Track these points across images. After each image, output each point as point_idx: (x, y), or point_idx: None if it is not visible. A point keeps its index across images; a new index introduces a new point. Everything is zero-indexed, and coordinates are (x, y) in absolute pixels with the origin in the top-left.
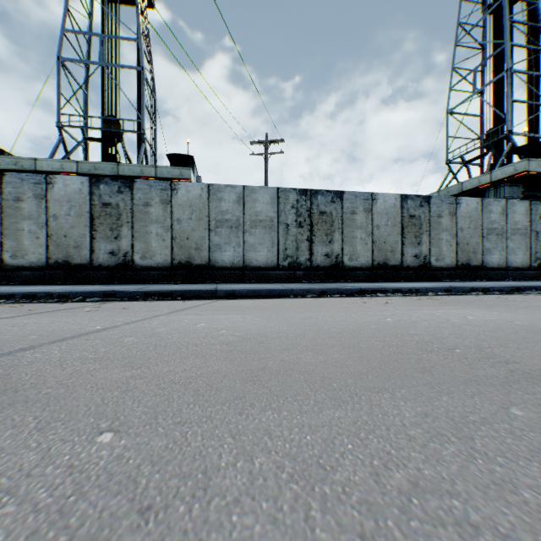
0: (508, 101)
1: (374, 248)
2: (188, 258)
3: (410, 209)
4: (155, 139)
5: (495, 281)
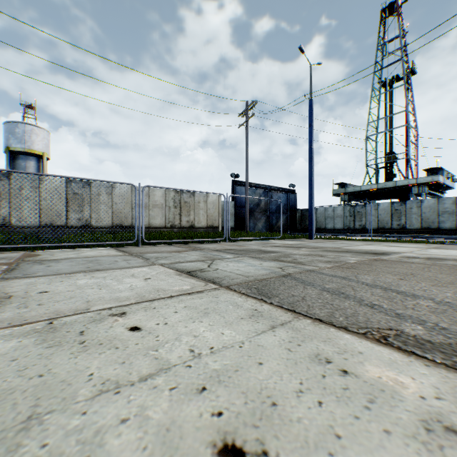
0: None
1: None
2: (427, 226)
3: None
4: (416, 153)
5: None
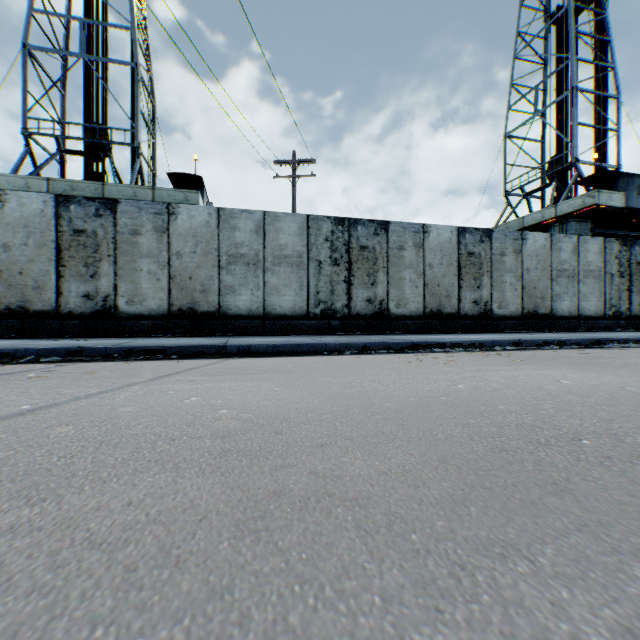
0: (574, 124)
1: (426, 293)
2: (192, 303)
3: (468, 245)
4: (155, 155)
5: (566, 332)
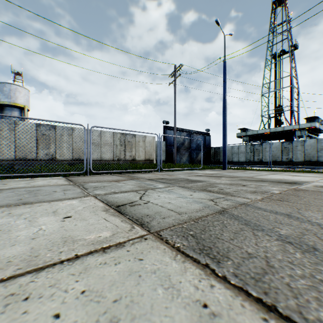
0: None
1: None
2: (309, 159)
3: None
4: (298, 106)
5: None
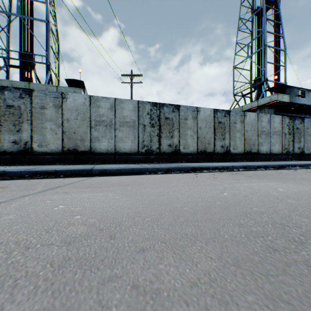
0: (265, 62)
1: (198, 141)
2: (75, 146)
3: (219, 118)
4: (59, 70)
5: (265, 161)
